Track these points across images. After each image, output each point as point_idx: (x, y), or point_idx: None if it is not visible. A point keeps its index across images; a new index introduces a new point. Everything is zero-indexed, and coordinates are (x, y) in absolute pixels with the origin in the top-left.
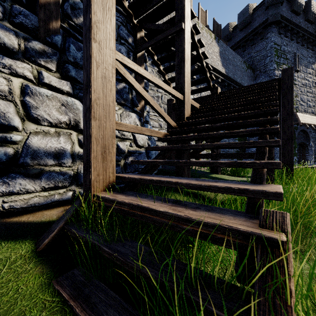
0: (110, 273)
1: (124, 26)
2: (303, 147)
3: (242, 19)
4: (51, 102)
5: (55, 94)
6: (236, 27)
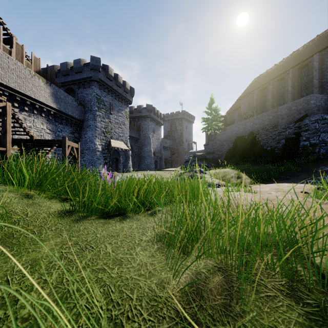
0: None
1: None
2: (117, 160)
3: (76, 67)
4: None
5: None
6: (73, 68)
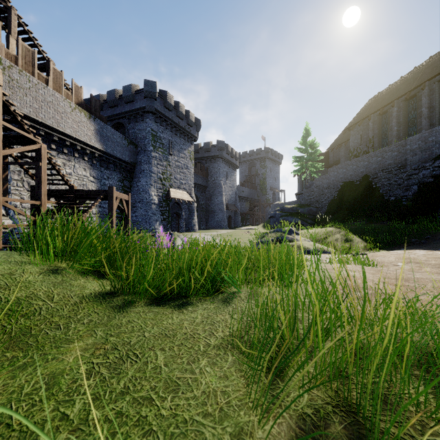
0: None
1: None
2: (178, 216)
3: (127, 95)
4: None
5: None
6: (122, 97)
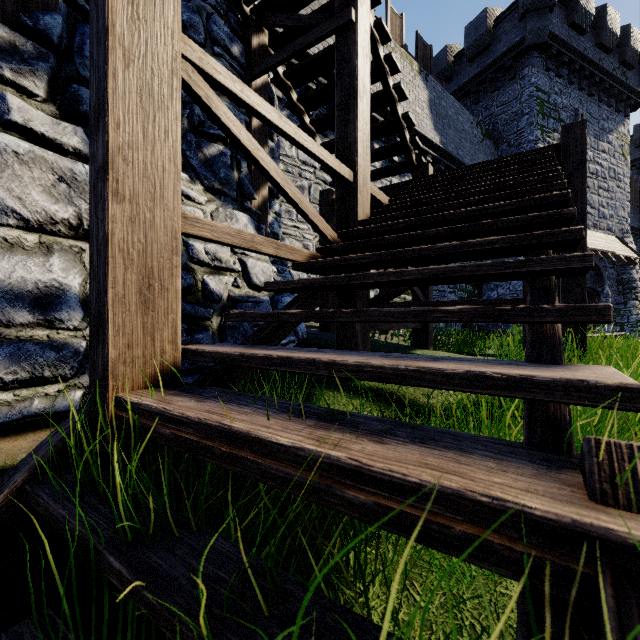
0: (127, 635)
1: (221, 16)
2: (592, 297)
3: (474, 39)
4: (28, 170)
5: (39, 152)
6: (461, 55)
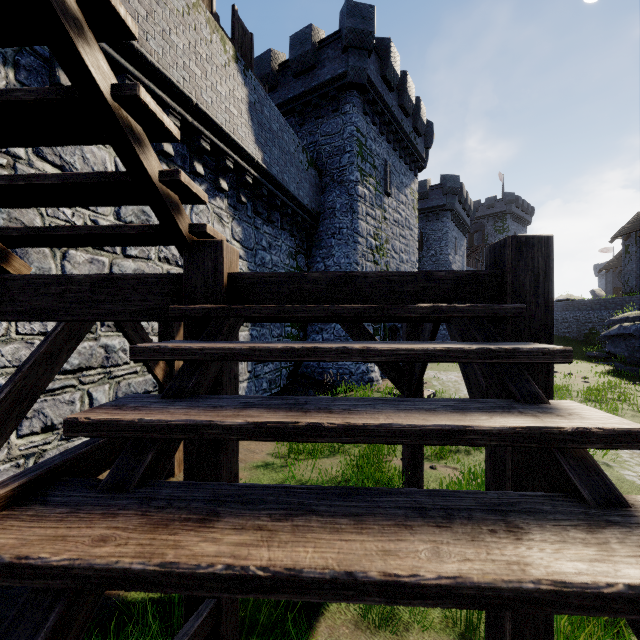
0: None
1: None
2: (395, 332)
3: (299, 53)
4: None
5: None
6: (286, 66)
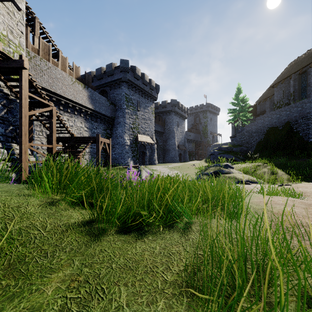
0: None
1: None
2: (144, 153)
3: (109, 70)
4: None
5: None
6: (105, 72)
